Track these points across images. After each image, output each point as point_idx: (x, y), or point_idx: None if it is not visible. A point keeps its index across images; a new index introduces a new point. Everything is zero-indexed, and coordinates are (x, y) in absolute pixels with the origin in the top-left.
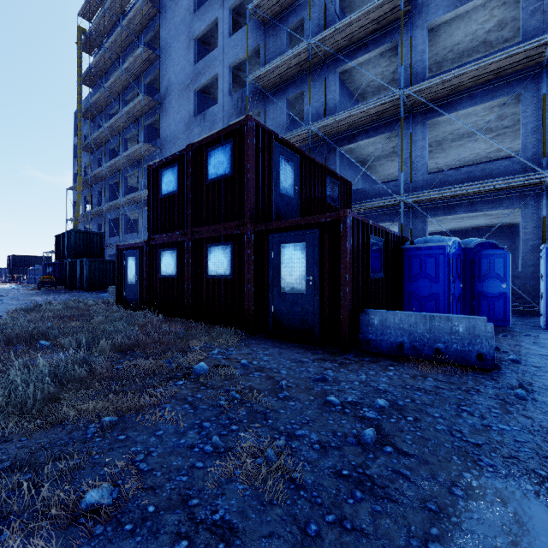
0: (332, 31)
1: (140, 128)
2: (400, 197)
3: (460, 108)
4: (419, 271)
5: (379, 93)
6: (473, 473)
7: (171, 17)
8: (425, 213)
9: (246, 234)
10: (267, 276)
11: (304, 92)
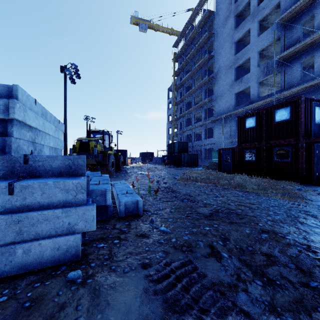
0: None
1: (203, 91)
2: None
3: None
4: None
5: None
6: None
7: (220, 35)
8: None
9: (300, 143)
10: (313, 161)
11: (314, 55)
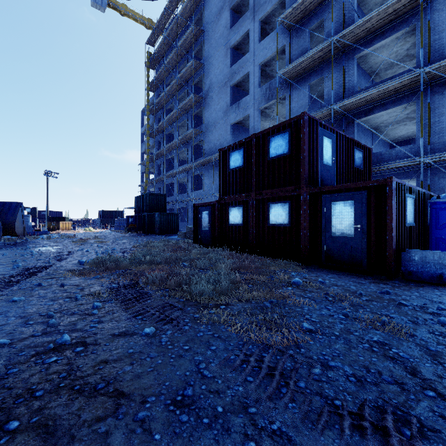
0: (353, 27)
1: (189, 117)
2: (420, 158)
3: None
4: (445, 221)
5: (392, 68)
6: None
7: (212, 34)
8: None
9: (302, 195)
10: (320, 225)
11: (324, 77)
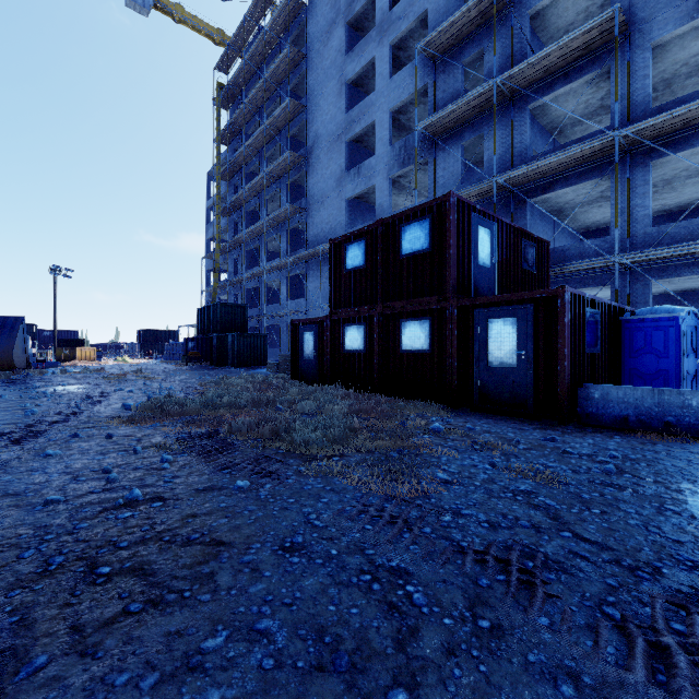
0: (524, 66)
1: (283, 186)
2: (614, 258)
3: (697, 143)
4: (642, 346)
5: (581, 124)
6: (698, 489)
7: (319, 61)
8: (649, 276)
9: (447, 309)
10: (472, 351)
11: (484, 135)
